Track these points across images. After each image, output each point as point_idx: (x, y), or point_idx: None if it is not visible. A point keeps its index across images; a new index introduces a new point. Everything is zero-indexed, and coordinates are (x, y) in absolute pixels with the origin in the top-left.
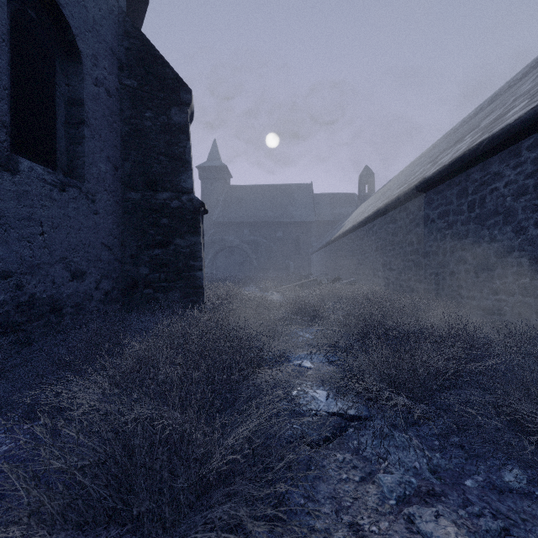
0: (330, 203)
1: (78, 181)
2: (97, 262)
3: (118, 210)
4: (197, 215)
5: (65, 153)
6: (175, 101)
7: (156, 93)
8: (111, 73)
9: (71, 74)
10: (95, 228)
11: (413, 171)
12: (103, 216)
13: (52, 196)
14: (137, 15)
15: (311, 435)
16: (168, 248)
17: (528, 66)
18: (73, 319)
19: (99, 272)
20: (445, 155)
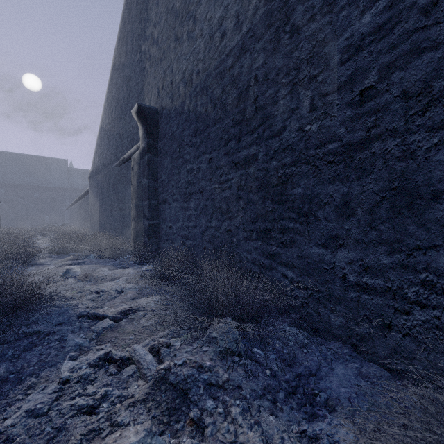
0: (82, 176)
1: None
2: None
3: None
4: None
5: None
6: None
7: None
8: None
9: None
10: None
11: None
12: None
13: None
14: None
15: None
16: None
17: None
18: None
19: None
20: None
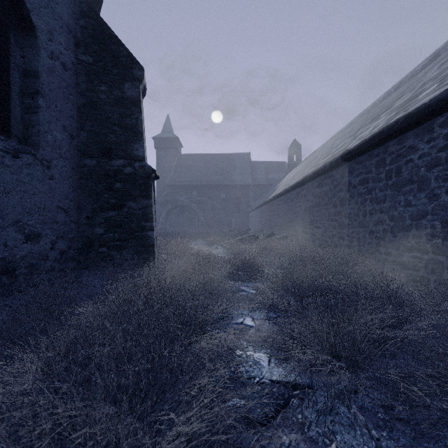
0: (265, 170)
1: (33, 148)
2: (53, 224)
3: (74, 175)
4: (149, 180)
5: (19, 121)
6: (128, 77)
7: (110, 69)
8: (67, 49)
9: (26, 47)
10: (50, 192)
11: (334, 144)
12: (59, 181)
13: (4, 162)
14: (95, 1)
15: (255, 412)
16: (122, 210)
17: (427, 59)
18: (27, 278)
19: (55, 233)
20: (364, 130)
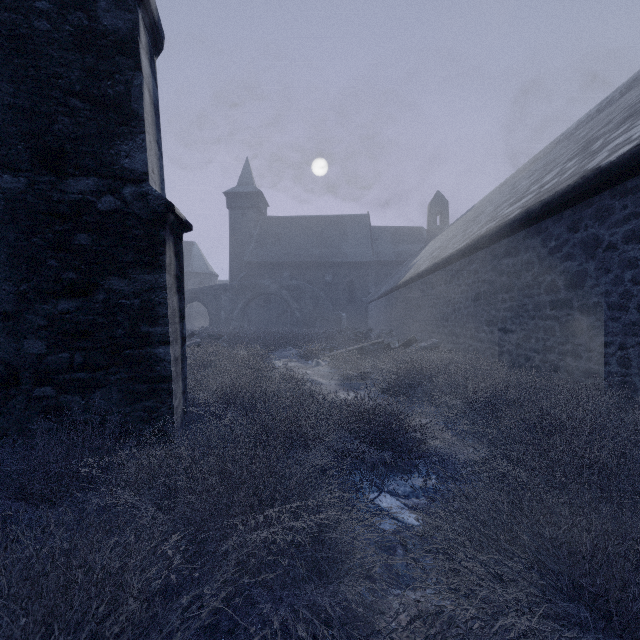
0: (392, 239)
1: None
2: None
3: None
4: (158, 229)
5: None
6: None
7: None
8: None
9: None
10: None
11: (516, 187)
12: None
13: None
14: None
15: None
16: (91, 297)
17: None
18: None
19: None
20: (618, 135)
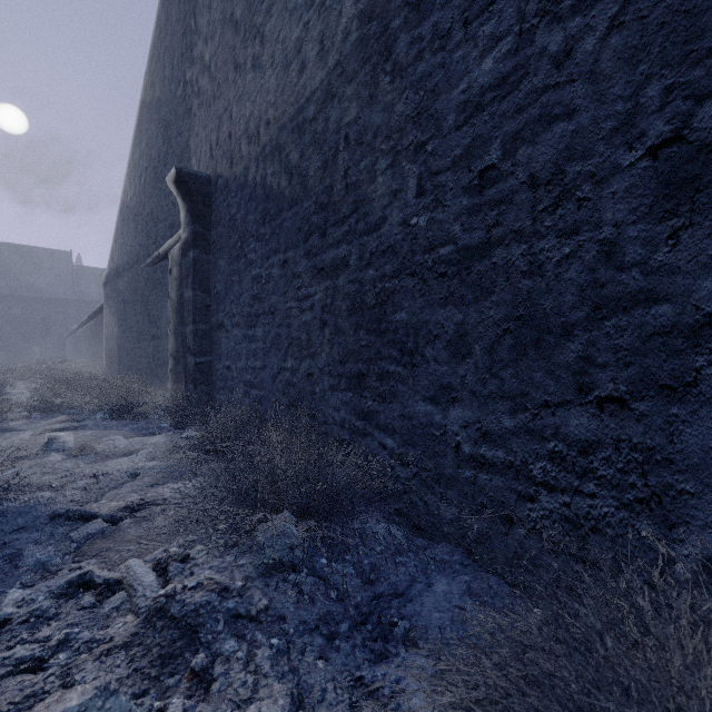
0: (98, 281)
1: None
2: None
3: None
4: None
5: None
6: None
7: None
8: None
9: None
10: None
11: None
12: None
13: None
14: None
15: None
16: None
17: None
18: None
19: None
20: None
